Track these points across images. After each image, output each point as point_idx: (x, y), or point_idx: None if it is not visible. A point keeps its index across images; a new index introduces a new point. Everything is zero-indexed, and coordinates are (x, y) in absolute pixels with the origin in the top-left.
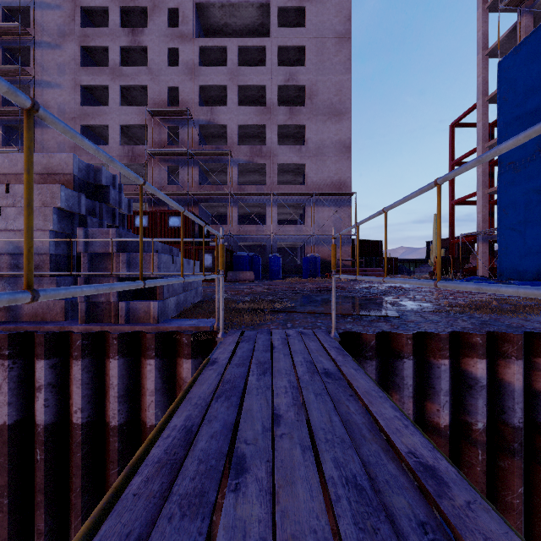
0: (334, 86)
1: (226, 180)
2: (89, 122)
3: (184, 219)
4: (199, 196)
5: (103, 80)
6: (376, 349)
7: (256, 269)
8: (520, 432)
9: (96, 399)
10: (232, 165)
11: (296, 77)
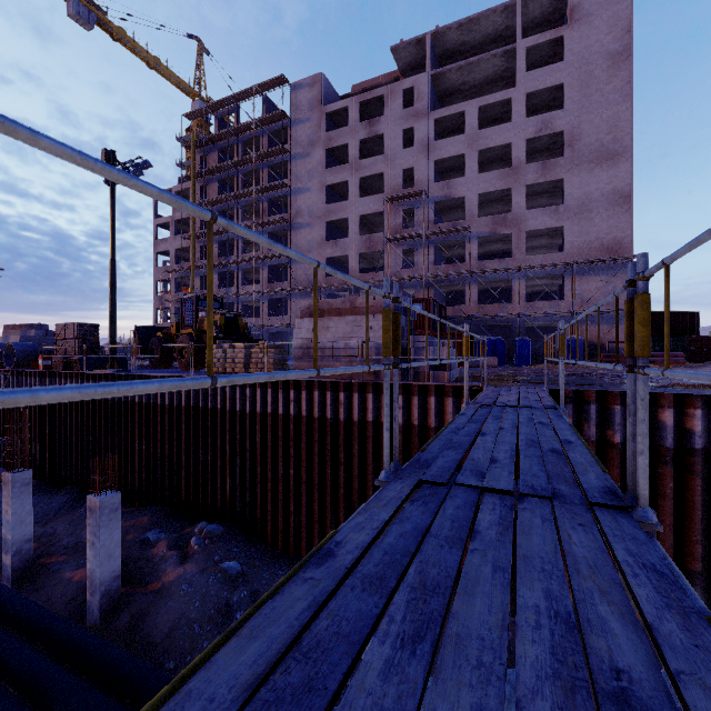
0: (605, 123)
1: (462, 253)
2: (332, 218)
3: (425, 306)
4: (435, 277)
5: (344, 177)
6: (573, 398)
7: (499, 354)
8: (670, 451)
9: (423, 415)
10: (470, 240)
11: (550, 124)
